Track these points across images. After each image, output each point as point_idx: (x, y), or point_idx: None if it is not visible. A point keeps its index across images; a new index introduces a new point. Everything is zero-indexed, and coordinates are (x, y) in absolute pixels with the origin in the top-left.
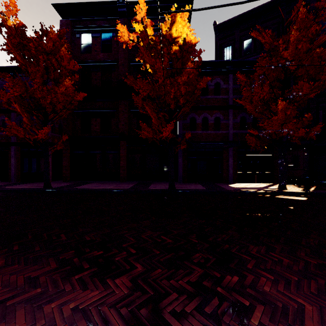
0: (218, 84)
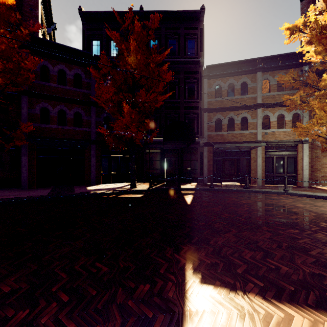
0: (80, 76)
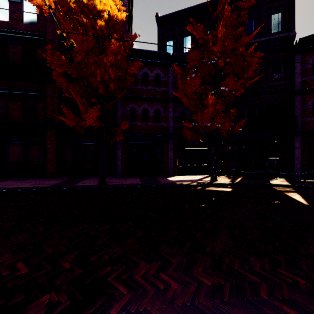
0: (159, 76)
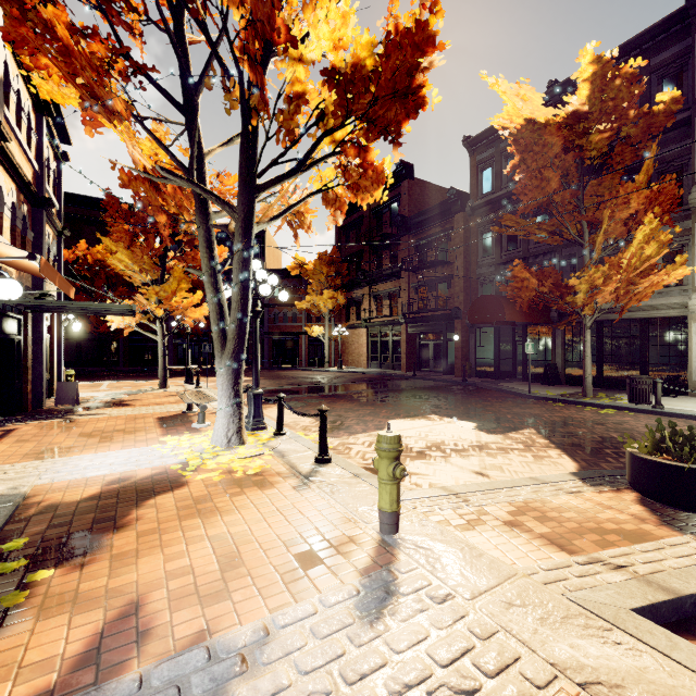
0: None
